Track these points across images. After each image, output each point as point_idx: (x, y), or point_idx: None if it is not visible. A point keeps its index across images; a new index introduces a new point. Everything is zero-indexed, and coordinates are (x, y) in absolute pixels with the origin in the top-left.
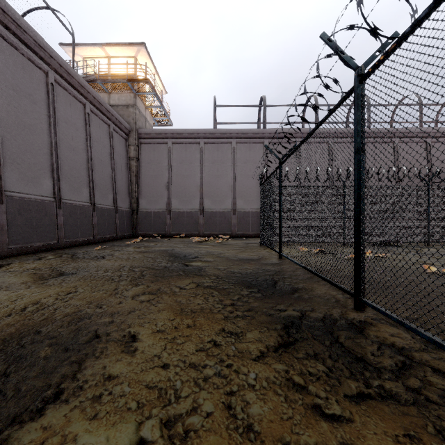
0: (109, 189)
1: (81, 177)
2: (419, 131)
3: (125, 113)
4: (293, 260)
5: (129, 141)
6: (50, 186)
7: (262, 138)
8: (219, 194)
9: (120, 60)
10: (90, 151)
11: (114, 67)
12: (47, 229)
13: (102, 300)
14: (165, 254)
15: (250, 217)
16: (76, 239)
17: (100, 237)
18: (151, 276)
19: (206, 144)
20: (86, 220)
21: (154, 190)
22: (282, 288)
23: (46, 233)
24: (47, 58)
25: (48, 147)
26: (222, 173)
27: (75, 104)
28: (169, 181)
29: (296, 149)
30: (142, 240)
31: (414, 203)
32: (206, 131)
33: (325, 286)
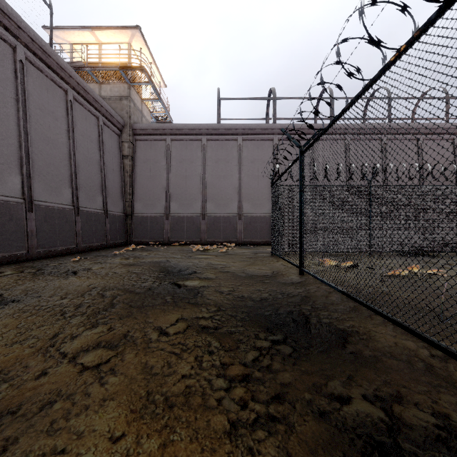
0: (97, 190)
1: (61, 175)
2: (446, 126)
3: (118, 106)
4: (324, 280)
5: (123, 137)
6: (18, 185)
7: (271, 135)
8: (223, 197)
9: (113, 46)
10: (73, 145)
11: (106, 56)
12: (13, 236)
13: (14, 365)
14: (156, 268)
15: (258, 222)
16: (54, 248)
17: (85, 245)
18: (124, 306)
19: (208, 142)
20: (67, 226)
21: (151, 193)
22: (321, 333)
23: (12, 241)
24: (14, 28)
25: (15, 137)
26: (227, 173)
27: (53, 89)
28: (167, 182)
29: (329, 126)
30: (135, 248)
31: (452, 206)
32: (208, 126)
33: (387, 329)
